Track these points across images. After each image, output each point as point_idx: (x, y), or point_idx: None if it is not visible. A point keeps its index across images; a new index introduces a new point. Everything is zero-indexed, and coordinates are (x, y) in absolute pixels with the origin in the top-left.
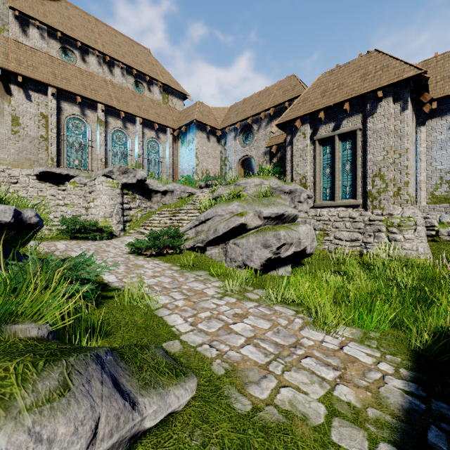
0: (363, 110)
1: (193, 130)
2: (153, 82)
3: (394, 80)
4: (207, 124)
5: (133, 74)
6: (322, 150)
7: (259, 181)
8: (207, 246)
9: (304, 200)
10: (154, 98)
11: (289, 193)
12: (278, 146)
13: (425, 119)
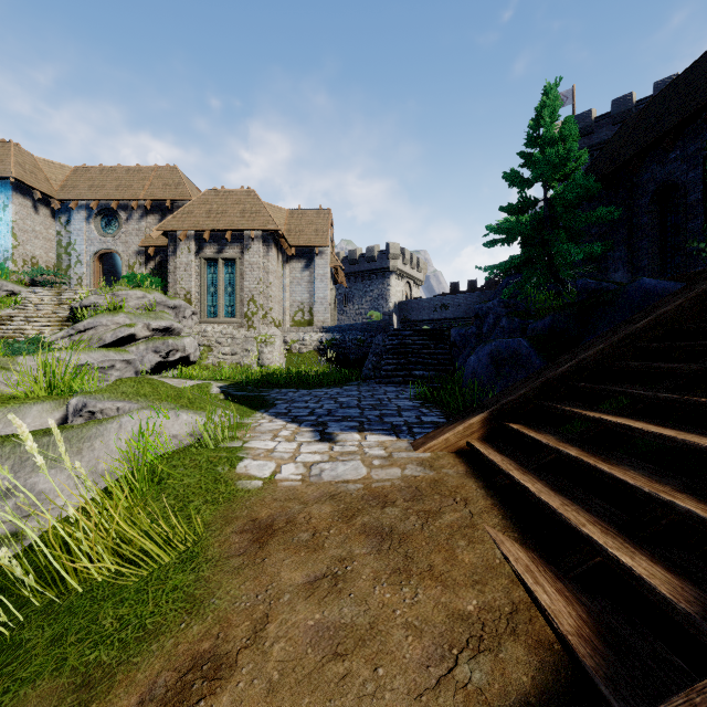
0: (242, 243)
1: (5, 190)
2: None
3: (263, 228)
4: (35, 187)
5: None
6: (207, 269)
7: (143, 294)
8: None
9: (189, 315)
10: None
11: (174, 308)
12: (156, 248)
13: (289, 259)
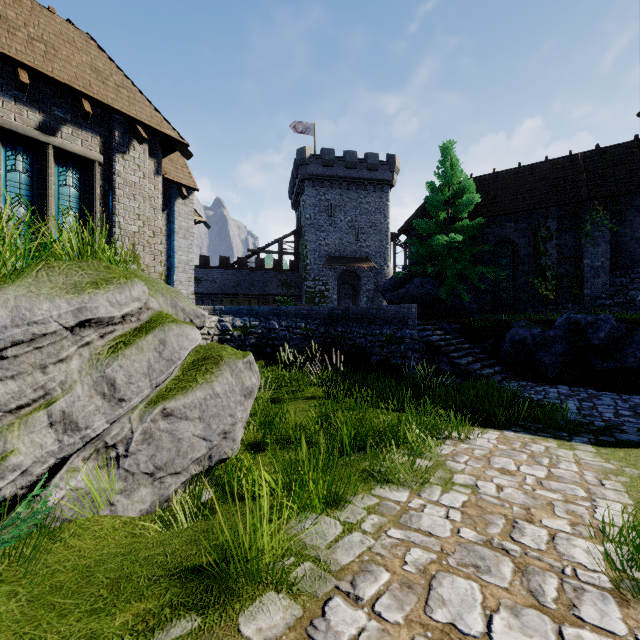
0: (105, 134)
1: None
2: None
3: (157, 127)
4: None
5: None
6: (3, 157)
7: None
8: (49, 477)
9: None
10: None
11: None
12: None
13: None
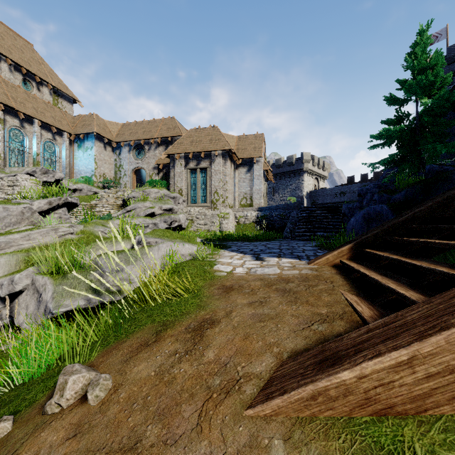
0: (210, 158)
1: (91, 139)
2: (43, 83)
3: (222, 148)
4: (105, 136)
5: (23, 72)
6: (191, 175)
7: (157, 190)
8: None
9: (181, 202)
10: (44, 98)
11: (173, 198)
12: (163, 165)
13: (237, 166)
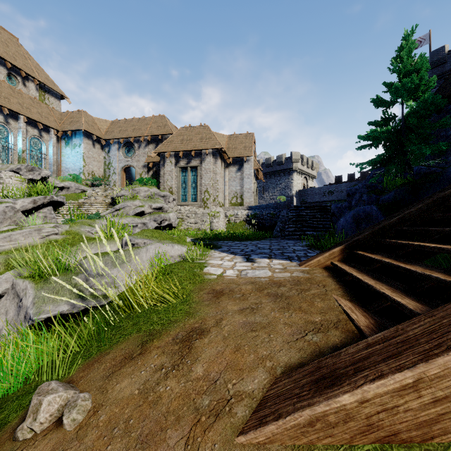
0: (201, 157)
1: (79, 136)
2: (29, 78)
3: (213, 147)
4: (93, 133)
5: (8, 66)
6: (181, 173)
7: (147, 189)
8: None
9: (171, 201)
10: (30, 93)
11: (163, 196)
12: (153, 163)
13: (228, 165)
